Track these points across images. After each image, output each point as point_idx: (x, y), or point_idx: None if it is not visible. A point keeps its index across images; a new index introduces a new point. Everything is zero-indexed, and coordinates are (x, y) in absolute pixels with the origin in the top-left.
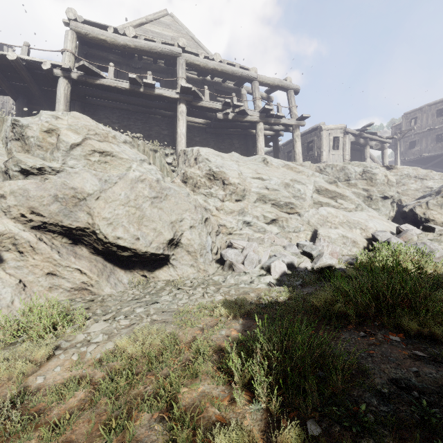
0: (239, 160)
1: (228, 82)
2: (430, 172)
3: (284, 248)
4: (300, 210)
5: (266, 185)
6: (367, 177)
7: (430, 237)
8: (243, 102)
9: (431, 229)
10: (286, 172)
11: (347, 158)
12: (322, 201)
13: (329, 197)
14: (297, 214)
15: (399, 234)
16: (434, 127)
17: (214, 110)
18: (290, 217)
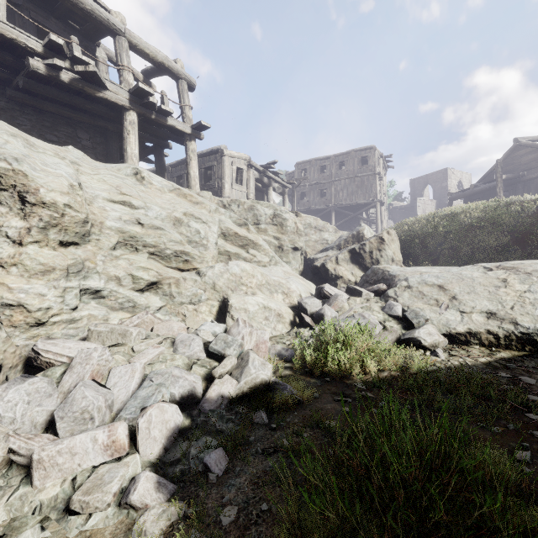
0: (81, 162)
1: (68, 21)
2: (327, 223)
3: (174, 347)
4: (200, 265)
5: (139, 217)
6: (278, 222)
7: (359, 303)
8: (100, 71)
9: (358, 293)
10: (176, 200)
11: (251, 198)
12: (231, 251)
13: (239, 245)
14: (195, 271)
15: (329, 300)
16: (319, 181)
17: (24, 52)
18: (183, 276)
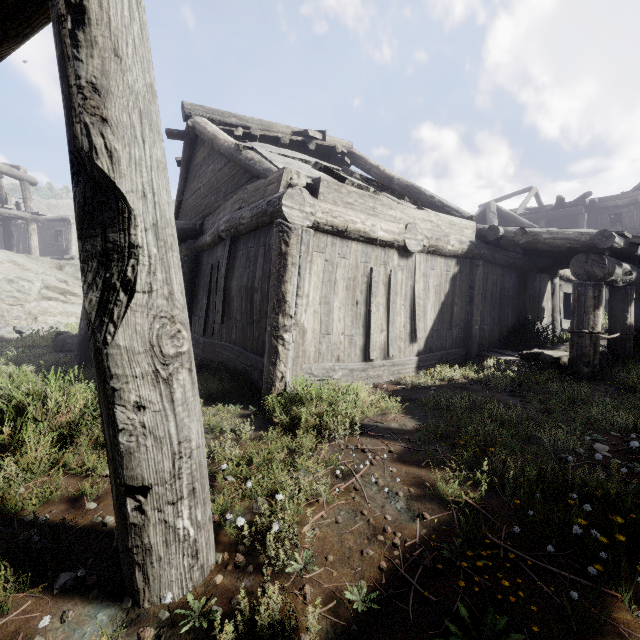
0: None
1: None
2: None
3: None
4: (25, 303)
5: None
6: None
7: None
8: None
9: None
10: (12, 269)
11: None
12: (52, 296)
13: (59, 293)
14: (21, 306)
15: None
16: None
17: None
18: (13, 308)
